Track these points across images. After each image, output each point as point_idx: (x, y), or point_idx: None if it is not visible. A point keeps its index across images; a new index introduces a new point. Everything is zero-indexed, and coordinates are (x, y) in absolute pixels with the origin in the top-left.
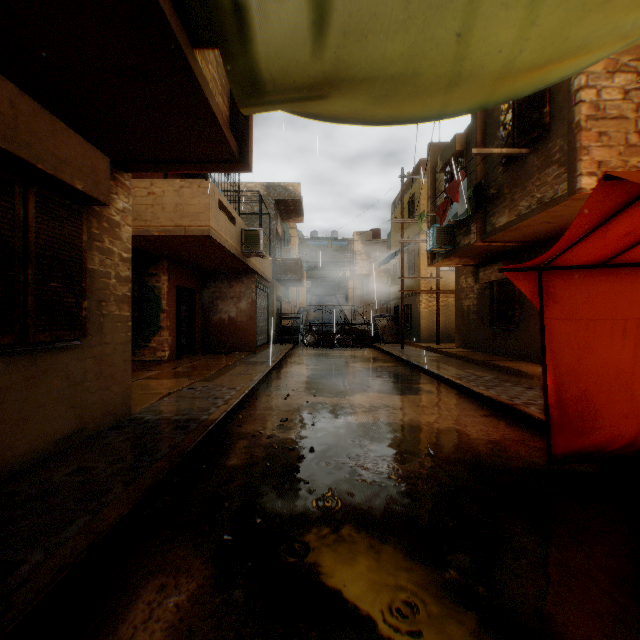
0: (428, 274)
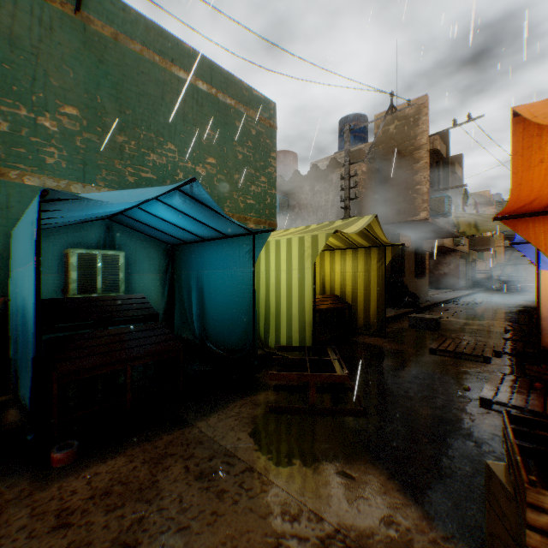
0: None
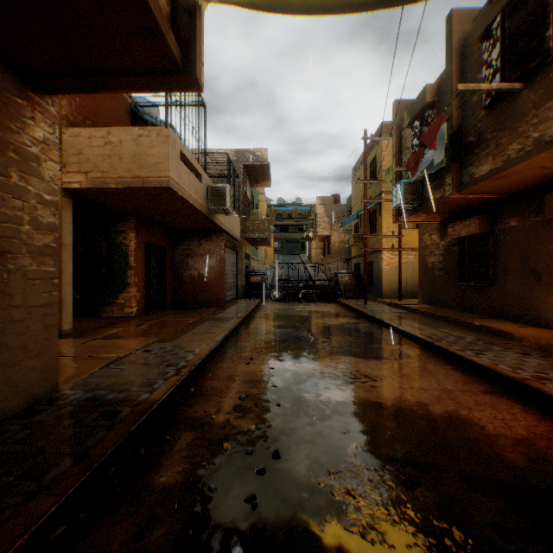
0: (389, 232)
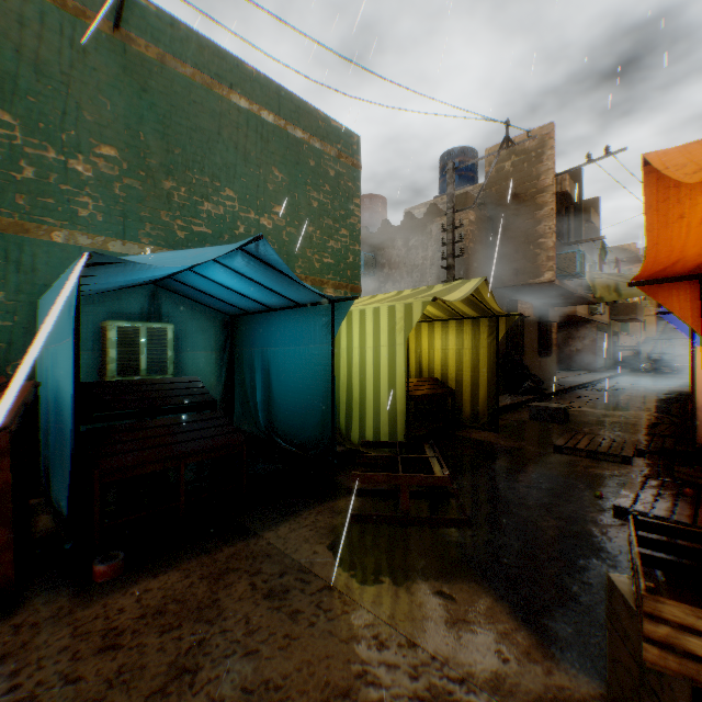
0: None
